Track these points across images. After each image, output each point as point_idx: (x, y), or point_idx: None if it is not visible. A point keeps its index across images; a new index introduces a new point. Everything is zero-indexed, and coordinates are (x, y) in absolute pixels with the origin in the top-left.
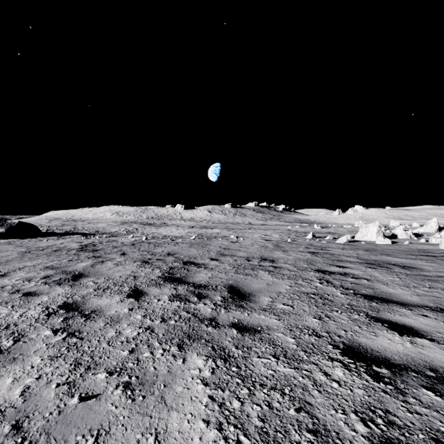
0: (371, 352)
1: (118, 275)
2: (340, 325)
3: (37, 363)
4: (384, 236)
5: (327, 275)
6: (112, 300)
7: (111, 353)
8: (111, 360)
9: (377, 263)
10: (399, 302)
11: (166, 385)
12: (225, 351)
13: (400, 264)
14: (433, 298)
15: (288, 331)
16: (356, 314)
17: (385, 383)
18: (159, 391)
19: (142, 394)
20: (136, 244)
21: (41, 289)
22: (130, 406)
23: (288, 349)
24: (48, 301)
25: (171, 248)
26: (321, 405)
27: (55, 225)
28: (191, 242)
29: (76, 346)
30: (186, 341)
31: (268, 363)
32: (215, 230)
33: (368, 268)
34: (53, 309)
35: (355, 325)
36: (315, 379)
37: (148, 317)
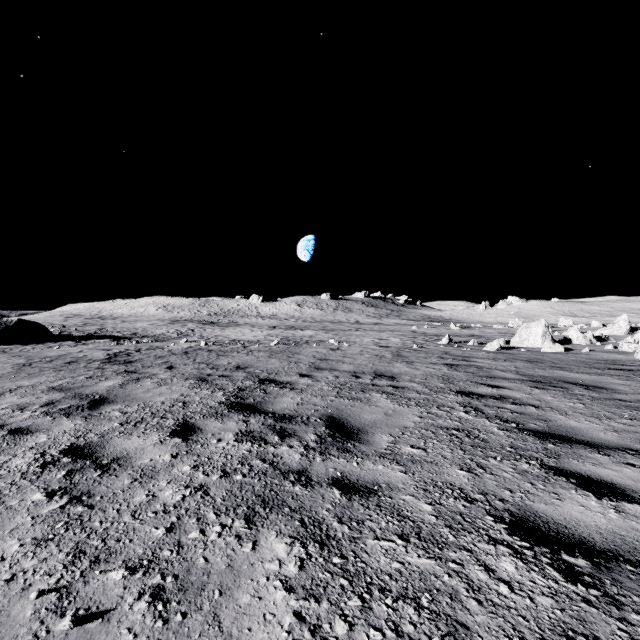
0: (556, 527)
1: (160, 400)
2: (503, 481)
3: (11, 552)
4: (553, 340)
5: (475, 399)
6: (146, 441)
7: (136, 532)
8: (135, 545)
9: (547, 382)
10: (589, 443)
11: (223, 591)
12: (322, 527)
13: (581, 383)
14: (638, 436)
15: (421, 491)
16: (525, 463)
17: (585, 586)
18: (210, 604)
19: (182, 609)
20: (190, 353)
21: (38, 423)
22: (160, 633)
23: (422, 523)
24: (46, 443)
25: (242, 359)
26: (484, 628)
27: (73, 325)
28: (272, 349)
29: (81, 520)
30: (259, 510)
31: (391, 548)
32: (307, 332)
33: (534, 388)
34: (52, 455)
35: (525, 481)
36: (470, 579)
37: (201, 469)
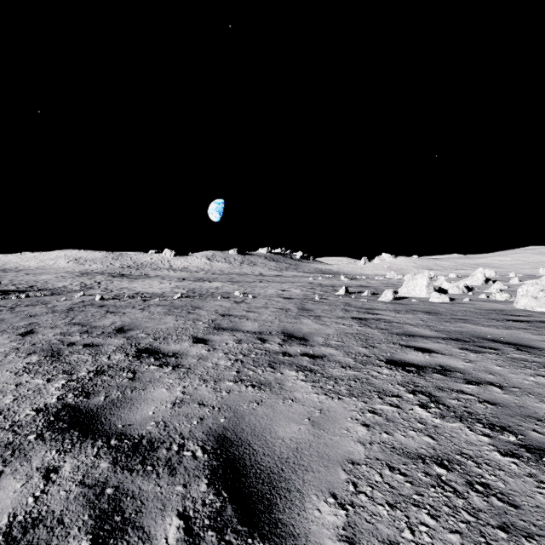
0: None
1: None
2: None
3: None
4: (435, 290)
5: (416, 375)
6: None
7: None
8: None
9: (470, 340)
10: None
11: None
12: None
13: (503, 340)
14: None
15: None
16: None
17: None
18: None
19: None
20: (75, 309)
21: None
22: None
23: None
24: None
25: (132, 317)
26: None
27: None
28: (173, 303)
29: None
30: None
31: None
32: (214, 284)
33: (466, 351)
34: None
35: None
36: None
37: None
